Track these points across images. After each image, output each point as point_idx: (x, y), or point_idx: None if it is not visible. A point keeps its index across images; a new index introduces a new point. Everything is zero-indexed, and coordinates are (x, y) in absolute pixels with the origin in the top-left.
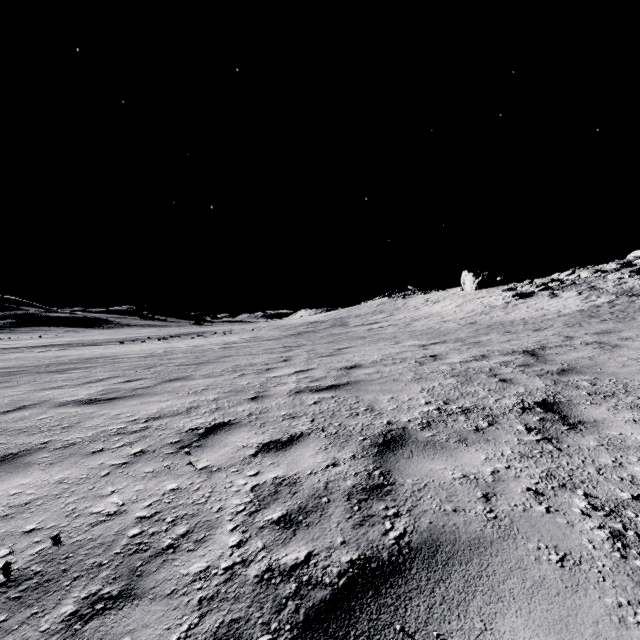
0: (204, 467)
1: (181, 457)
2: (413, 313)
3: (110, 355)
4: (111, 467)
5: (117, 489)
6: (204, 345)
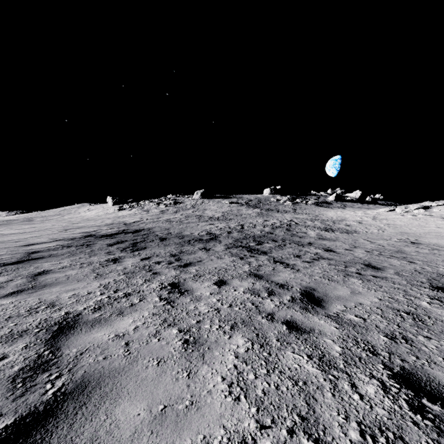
0: None
1: None
2: (74, 215)
3: None
4: None
5: None
6: None
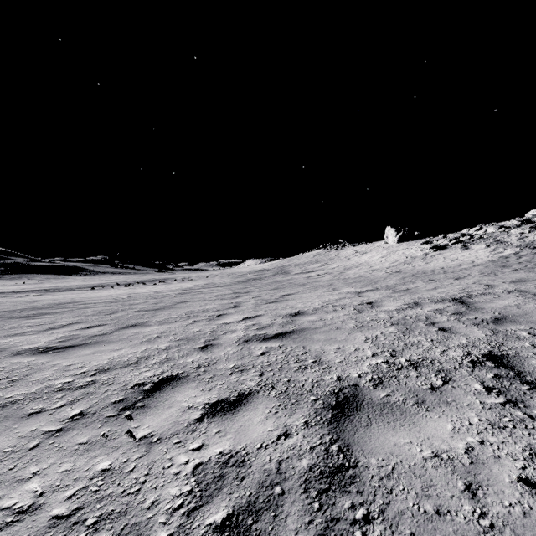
0: (144, 436)
1: (121, 422)
2: (345, 263)
3: (80, 300)
4: (43, 436)
5: (41, 469)
6: (164, 291)
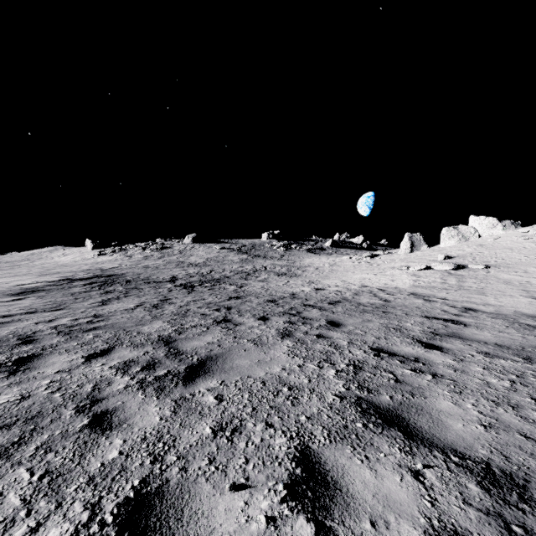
0: None
1: None
2: (47, 261)
3: None
4: None
5: None
6: None
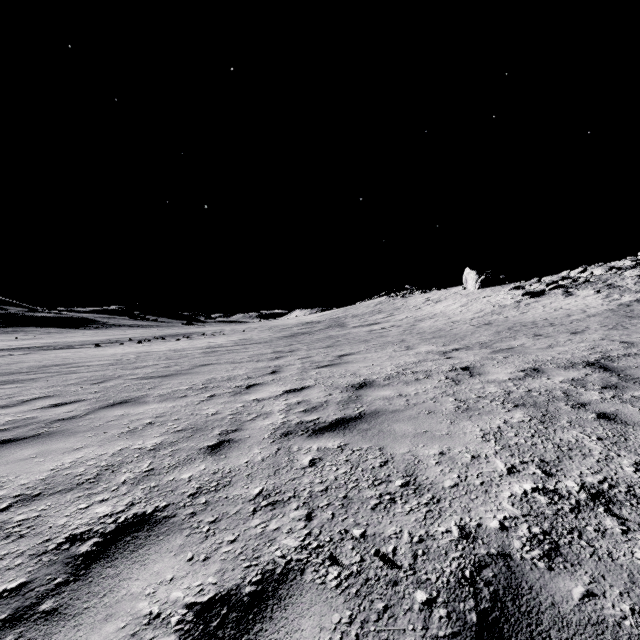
0: None
1: None
2: (415, 313)
3: (72, 361)
4: None
5: None
6: (185, 349)
